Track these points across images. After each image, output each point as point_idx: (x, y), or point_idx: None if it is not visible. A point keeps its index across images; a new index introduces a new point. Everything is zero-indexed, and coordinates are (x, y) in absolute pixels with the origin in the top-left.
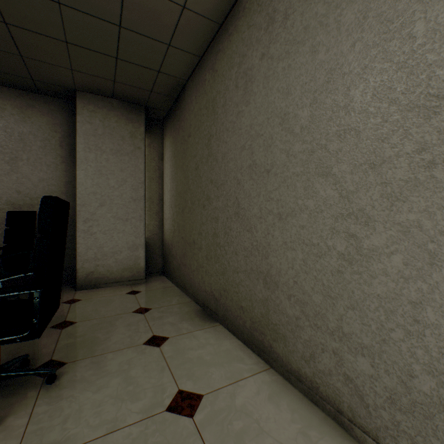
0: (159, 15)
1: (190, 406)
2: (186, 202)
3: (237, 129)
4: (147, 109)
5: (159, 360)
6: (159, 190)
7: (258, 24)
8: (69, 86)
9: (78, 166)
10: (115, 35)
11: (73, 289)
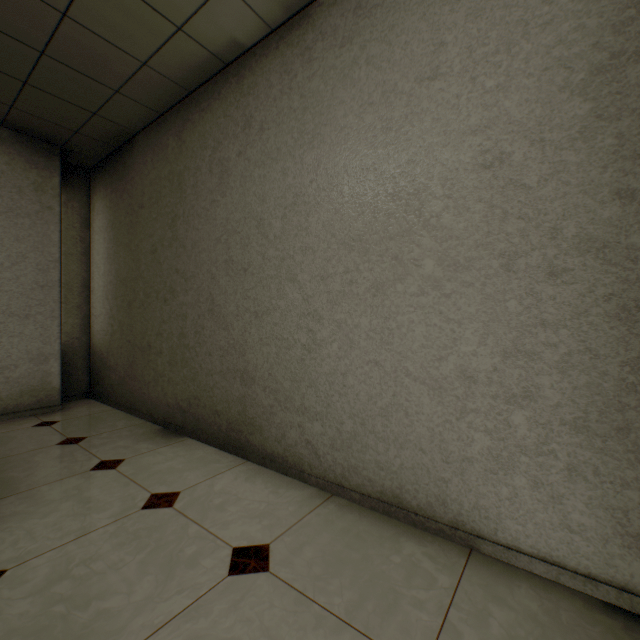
0: (109, 61)
1: (168, 501)
2: (136, 293)
3: (212, 218)
4: (64, 152)
5: (120, 478)
6: (82, 272)
7: (235, 119)
8: None
9: None
10: (31, 59)
11: None
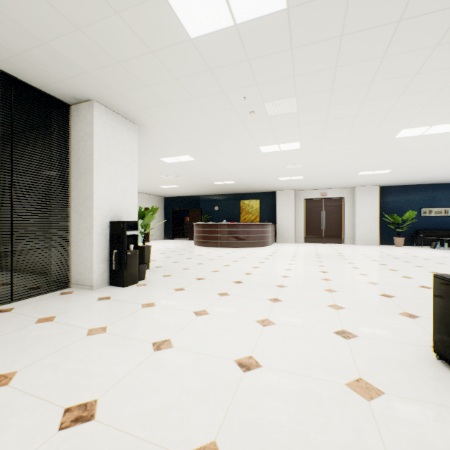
0: None
1: None
2: None
3: None
4: None
5: None
6: None
7: None
8: None
9: None
10: None
11: None
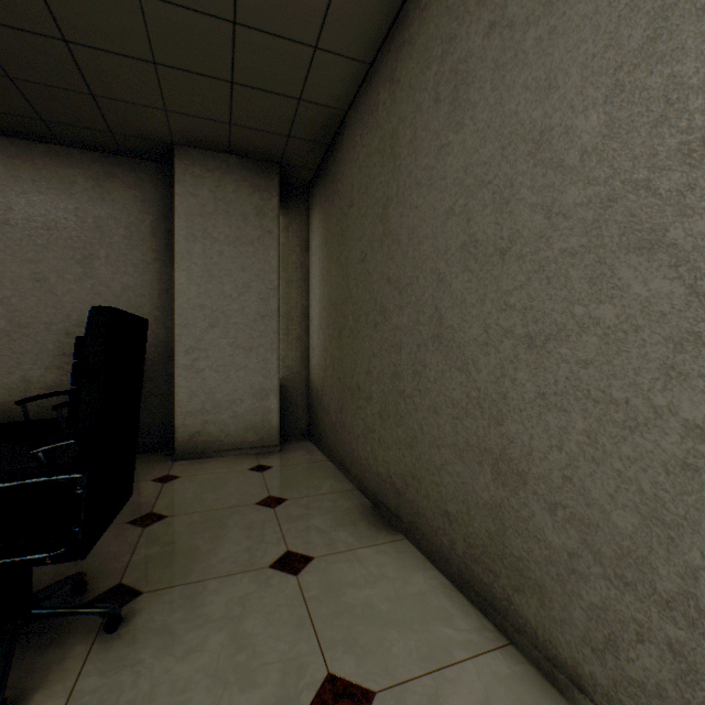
0: None
1: None
2: (345, 318)
3: (438, 179)
4: (283, 169)
5: (295, 603)
6: (302, 300)
7: None
8: (164, 139)
9: (176, 264)
10: (227, 41)
11: (170, 458)
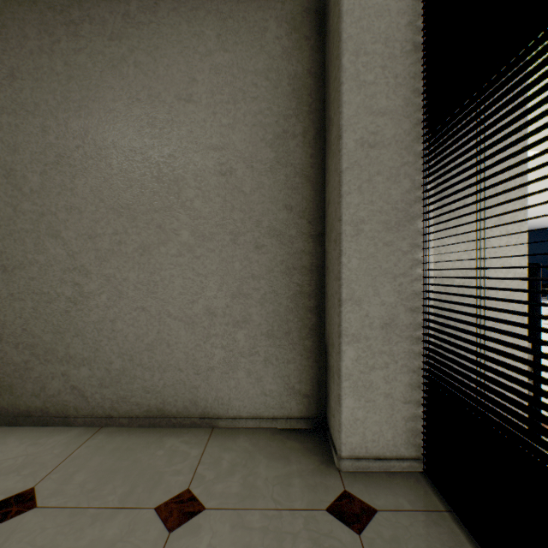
0: None
1: None
2: None
3: None
4: None
5: None
6: None
7: None
8: None
9: None
10: None
11: None
